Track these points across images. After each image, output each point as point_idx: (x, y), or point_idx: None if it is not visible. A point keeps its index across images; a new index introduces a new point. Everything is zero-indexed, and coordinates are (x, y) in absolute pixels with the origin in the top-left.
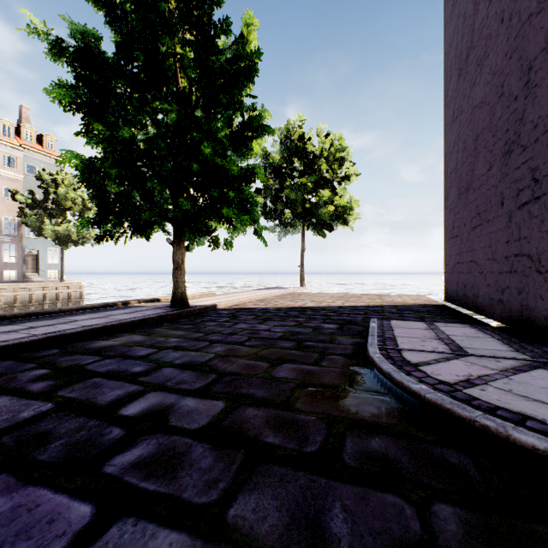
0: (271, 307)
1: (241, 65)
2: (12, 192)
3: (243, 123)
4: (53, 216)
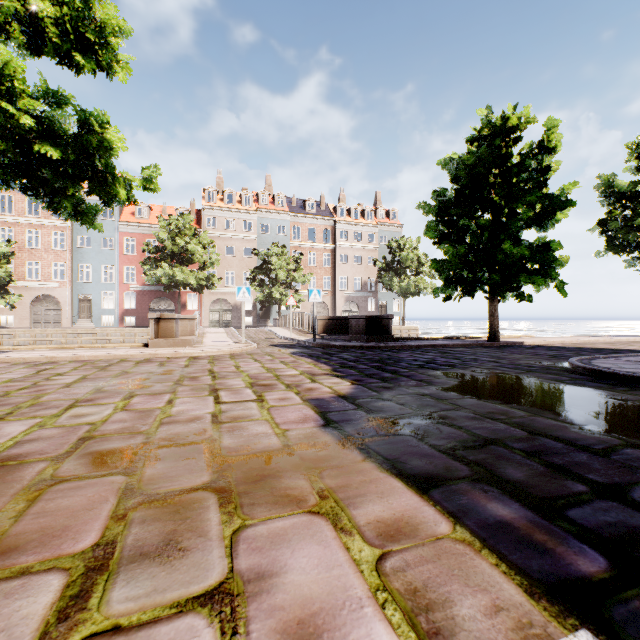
0: (574, 347)
1: (544, 159)
2: (374, 260)
3: (543, 207)
4: (397, 274)
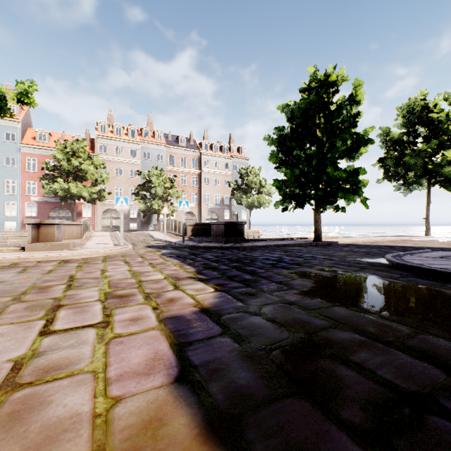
0: (373, 245)
1: (352, 108)
2: (229, 182)
3: (352, 143)
4: (245, 192)
